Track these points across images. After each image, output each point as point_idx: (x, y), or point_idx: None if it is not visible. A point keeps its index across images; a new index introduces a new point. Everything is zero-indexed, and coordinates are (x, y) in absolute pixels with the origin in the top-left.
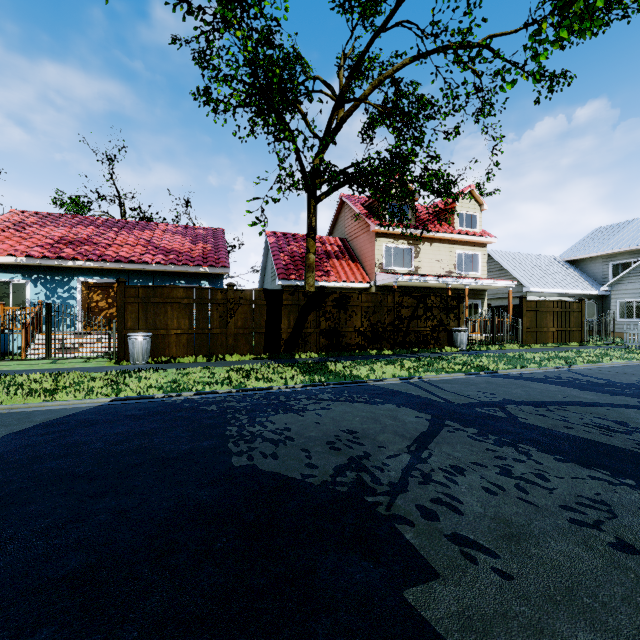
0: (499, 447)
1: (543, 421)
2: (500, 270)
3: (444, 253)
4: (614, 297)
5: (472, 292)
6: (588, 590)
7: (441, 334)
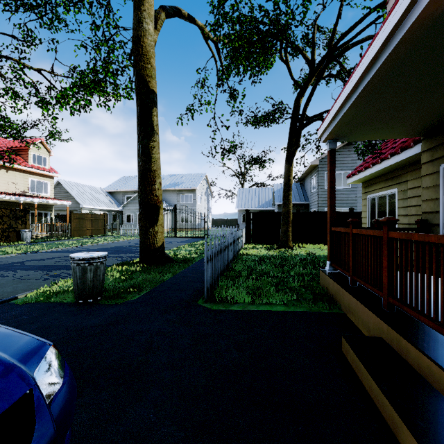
0: (5, 272)
1: (36, 263)
2: (67, 193)
3: (19, 178)
4: (124, 212)
5: (43, 206)
6: (3, 285)
7: (11, 233)
